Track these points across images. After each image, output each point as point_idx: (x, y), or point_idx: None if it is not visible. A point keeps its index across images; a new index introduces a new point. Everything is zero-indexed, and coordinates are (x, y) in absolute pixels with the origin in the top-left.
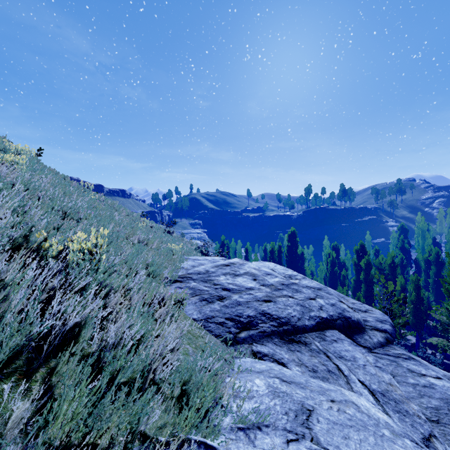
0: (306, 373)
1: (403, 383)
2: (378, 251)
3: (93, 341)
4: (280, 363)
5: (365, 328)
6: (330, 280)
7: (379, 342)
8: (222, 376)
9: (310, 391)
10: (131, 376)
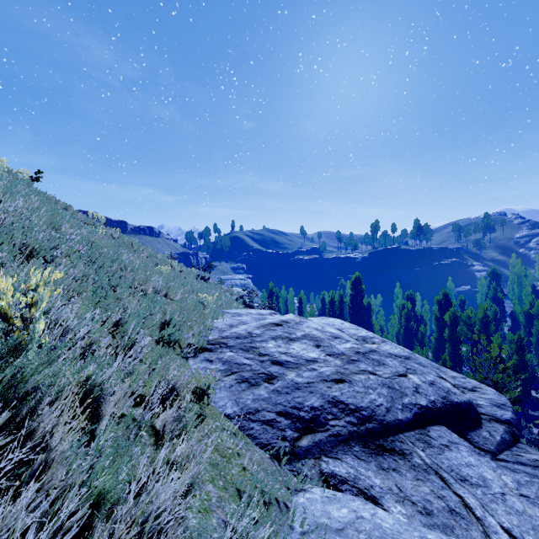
0: (416, 517)
1: None
2: (464, 301)
3: None
4: (369, 497)
5: (481, 419)
6: (404, 337)
7: (503, 440)
8: None
9: None
10: None
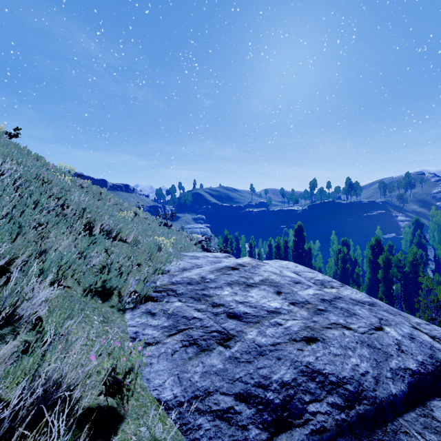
0: None
1: None
2: (392, 247)
3: None
4: None
5: None
6: (341, 277)
7: None
8: None
9: None
10: None
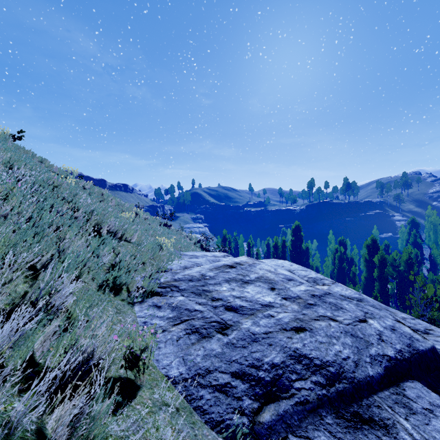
0: None
1: None
2: (388, 246)
3: None
4: None
5: None
6: (337, 276)
7: None
8: None
9: None
10: None
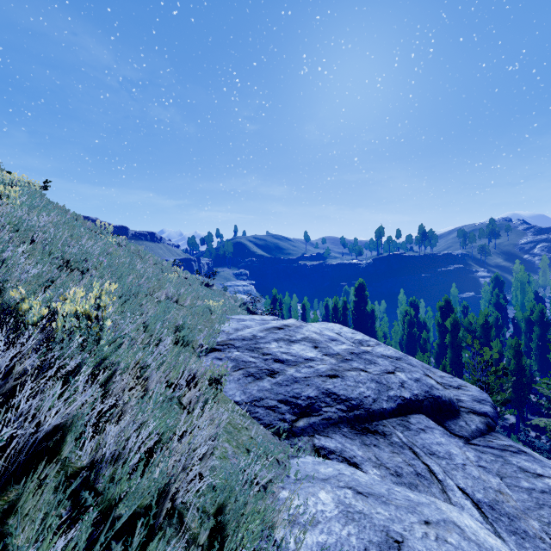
0: (388, 477)
1: (515, 488)
2: (467, 308)
3: (83, 451)
4: (351, 463)
5: (460, 411)
6: (407, 344)
7: (478, 429)
8: (274, 494)
9: (395, 509)
10: (139, 503)
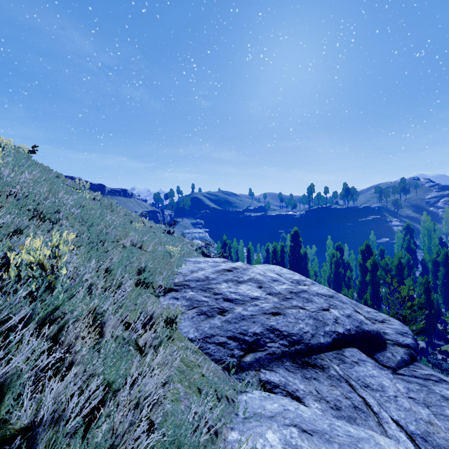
0: (328, 411)
1: (441, 416)
2: (383, 251)
3: (22, 411)
4: (294, 397)
5: (386, 343)
6: (334, 281)
7: (403, 360)
8: (223, 444)
9: (339, 447)
10: None
